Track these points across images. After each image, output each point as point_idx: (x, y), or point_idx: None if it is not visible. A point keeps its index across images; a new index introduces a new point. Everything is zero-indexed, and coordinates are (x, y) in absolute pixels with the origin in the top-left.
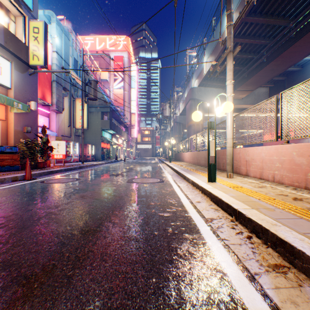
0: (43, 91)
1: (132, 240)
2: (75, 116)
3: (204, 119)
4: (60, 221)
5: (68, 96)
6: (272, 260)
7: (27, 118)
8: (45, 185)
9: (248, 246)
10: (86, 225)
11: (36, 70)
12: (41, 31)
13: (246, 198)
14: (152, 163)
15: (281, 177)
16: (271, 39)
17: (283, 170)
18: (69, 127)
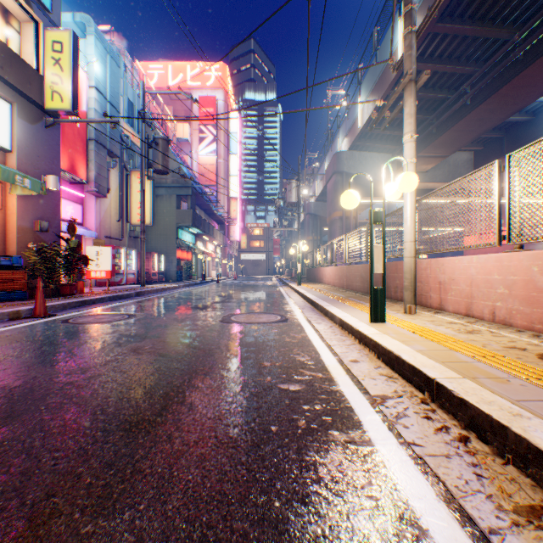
0: (72, 157)
1: (226, 444)
2: (130, 203)
3: (359, 208)
4: (85, 401)
5: (116, 167)
6: (521, 496)
7: (42, 205)
8: (70, 328)
9: (464, 461)
10: (136, 411)
11: (57, 120)
12: (66, 48)
13: (447, 356)
14: (266, 287)
15: (509, 312)
16: (480, 65)
17: (513, 300)
18: (119, 222)
